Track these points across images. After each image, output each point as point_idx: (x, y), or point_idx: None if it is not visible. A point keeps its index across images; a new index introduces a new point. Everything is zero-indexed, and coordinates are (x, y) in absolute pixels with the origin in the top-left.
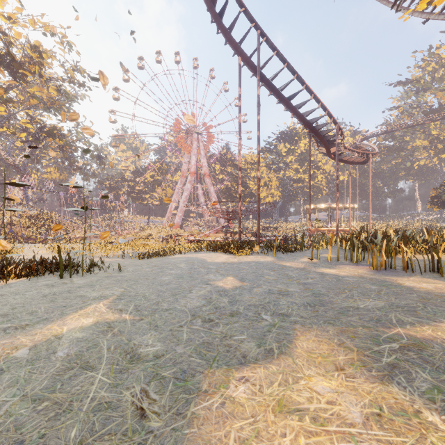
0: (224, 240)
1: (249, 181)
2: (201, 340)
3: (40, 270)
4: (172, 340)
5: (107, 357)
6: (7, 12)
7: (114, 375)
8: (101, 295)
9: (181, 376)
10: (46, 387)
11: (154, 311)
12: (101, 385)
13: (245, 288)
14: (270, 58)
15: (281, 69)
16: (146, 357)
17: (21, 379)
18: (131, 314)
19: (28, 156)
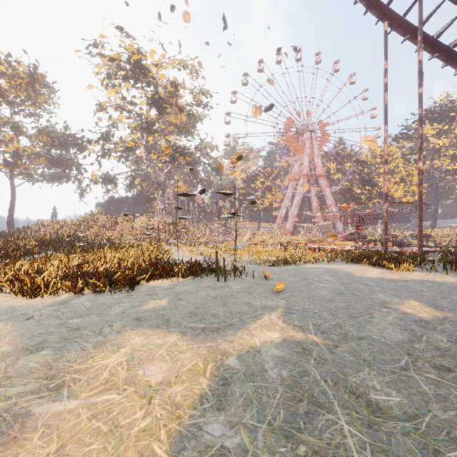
0: (356, 249)
1: (379, 177)
2: None
3: (199, 272)
4: (410, 390)
5: (332, 394)
6: (156, 60)
7: (364, 429)
8: (266, 304)
9: None
10: (288, 420)
11: (345, 337)
12: (359, 442)
13: None
14: (437, 7)
15: None
16: (390, 410)
17: (253, 399)
18: (317, 336)
19: (192, 169)
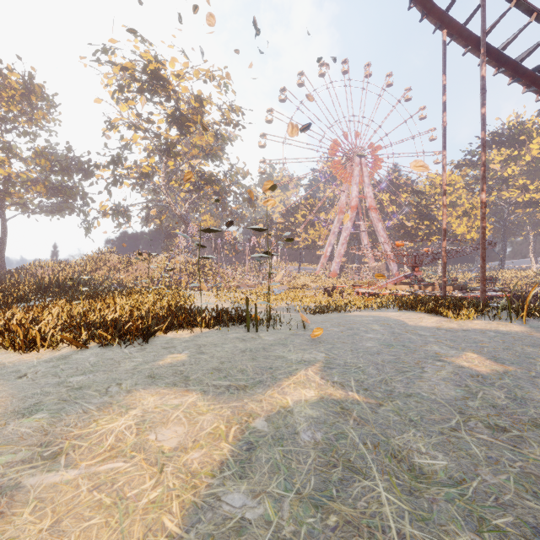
0: (411, 294)
1: (438, 211)
2: (517, 466)
3: (226, 321)
4: (459, 453)
5: (371, 458)
6: (177, 70)
7: (404, 496)
8: (303, 358)
9: (536, 538)
10: (319, 488)
11: (390, 395)
12: (397, 510)
13: (519, 377)
14: (502, 15)
15: (525, 25)
16: (435, 475)
17: (280, 465)
18: (359, 393)
19: (217, 201)
